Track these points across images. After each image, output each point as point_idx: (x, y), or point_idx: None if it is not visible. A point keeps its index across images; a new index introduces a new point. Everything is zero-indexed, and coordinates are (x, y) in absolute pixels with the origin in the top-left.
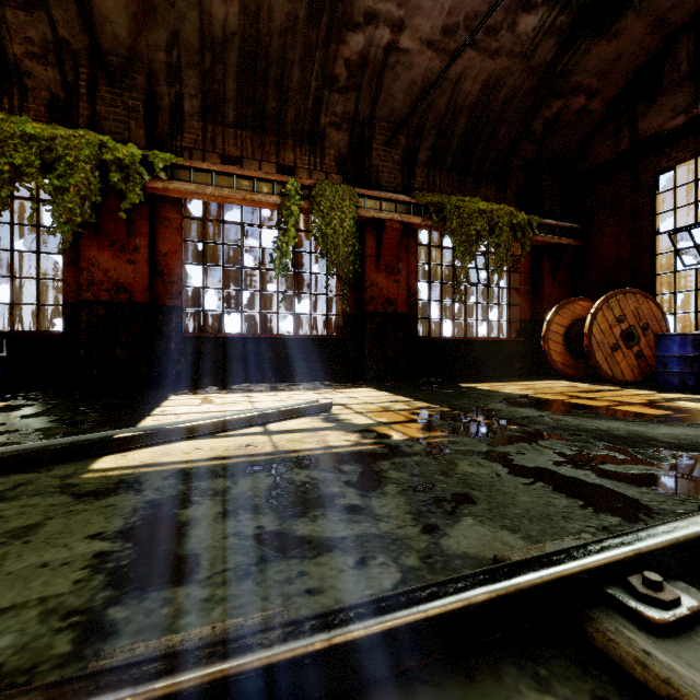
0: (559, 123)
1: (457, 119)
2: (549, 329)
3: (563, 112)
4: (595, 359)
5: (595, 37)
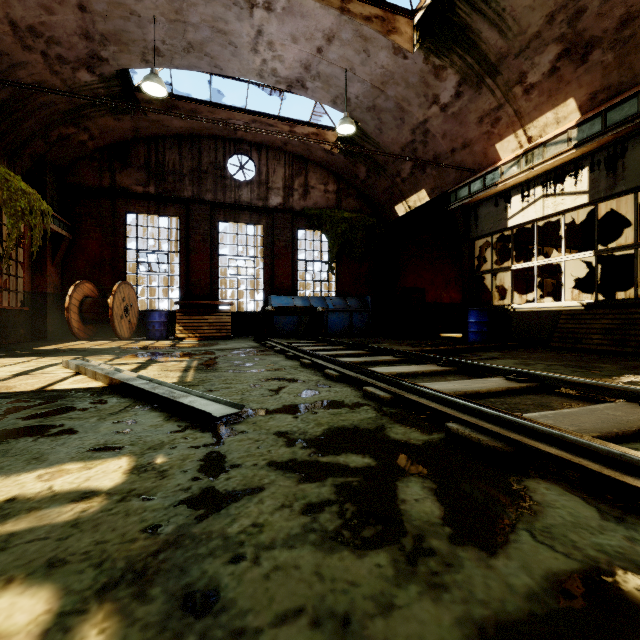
0: (68, 141)
1: (0, 90)
2: (71, 302)
3: (73, 136)
4: (115, 324)
5: (110, 113)
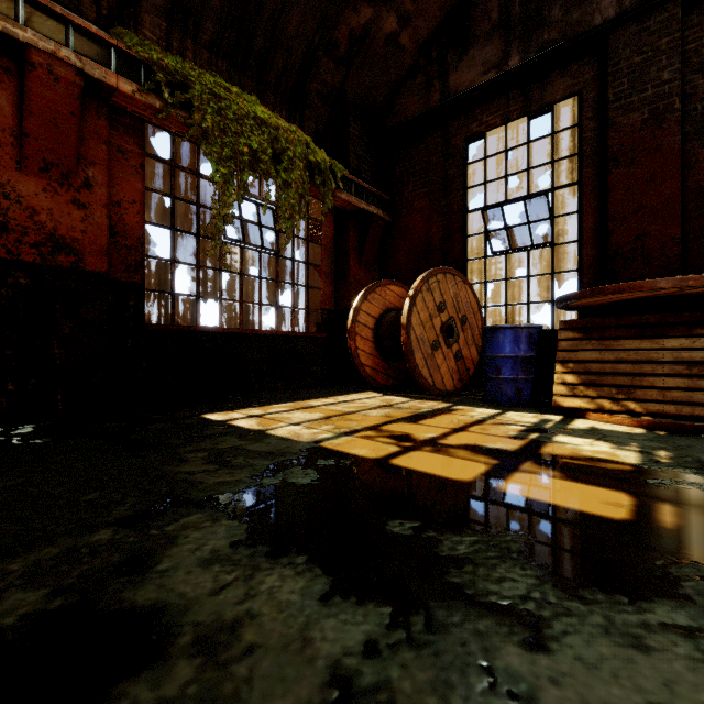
0: (368, 46)
1: None
2: (357, 320)
3: (373, 30)
4: (415, 362)
5: None
